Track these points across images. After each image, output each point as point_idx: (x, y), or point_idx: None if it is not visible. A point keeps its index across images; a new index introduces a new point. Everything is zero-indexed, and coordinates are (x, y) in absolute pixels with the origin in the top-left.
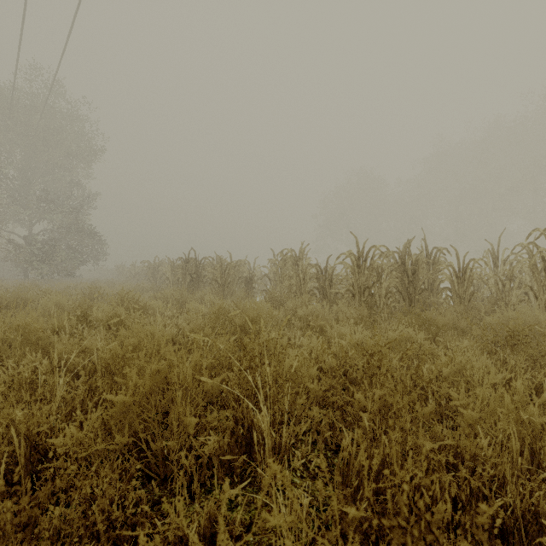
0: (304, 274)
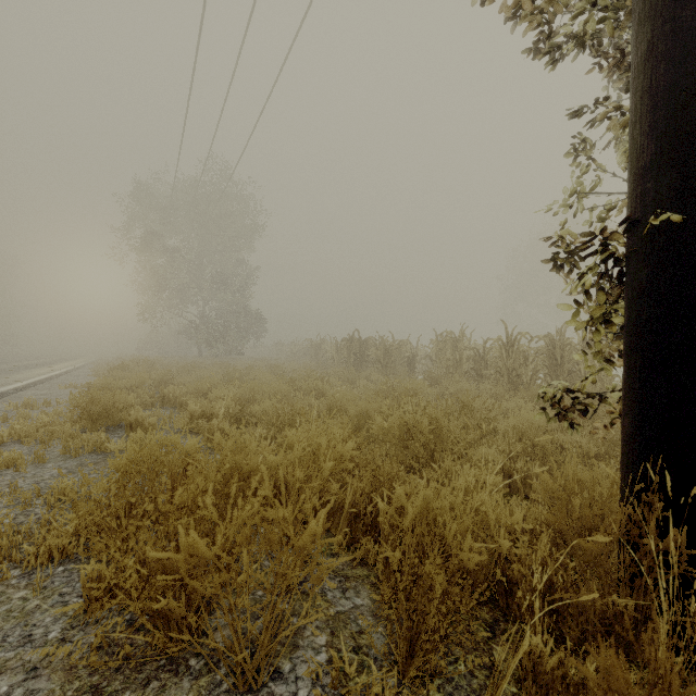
0: (461, 356)
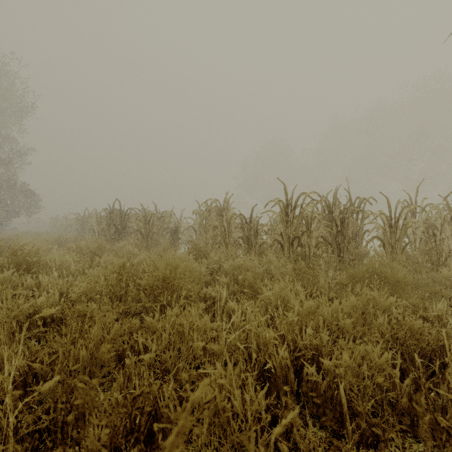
0: (229, 223)
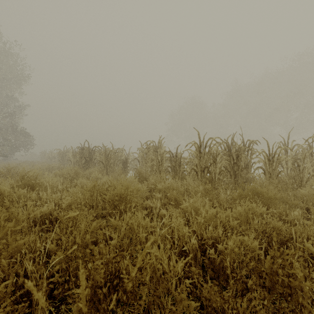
0: (162, 157)
